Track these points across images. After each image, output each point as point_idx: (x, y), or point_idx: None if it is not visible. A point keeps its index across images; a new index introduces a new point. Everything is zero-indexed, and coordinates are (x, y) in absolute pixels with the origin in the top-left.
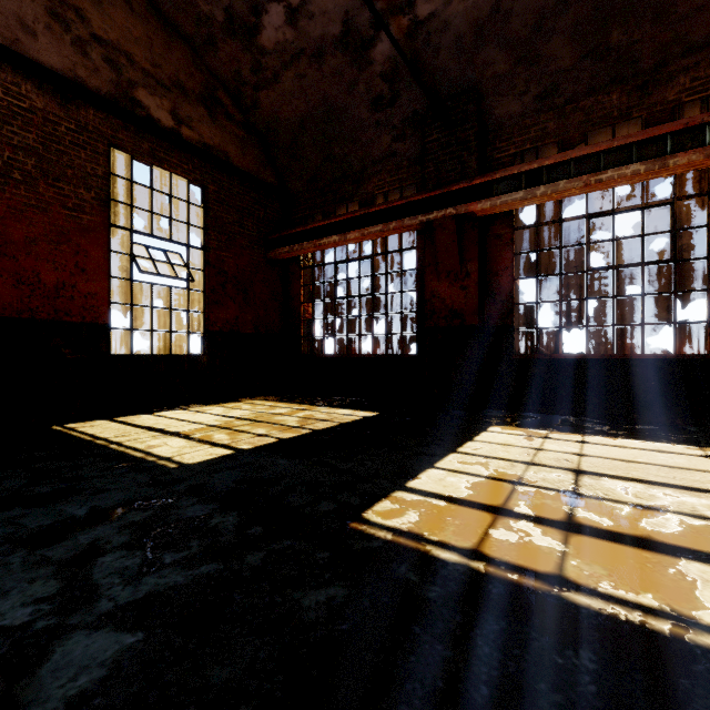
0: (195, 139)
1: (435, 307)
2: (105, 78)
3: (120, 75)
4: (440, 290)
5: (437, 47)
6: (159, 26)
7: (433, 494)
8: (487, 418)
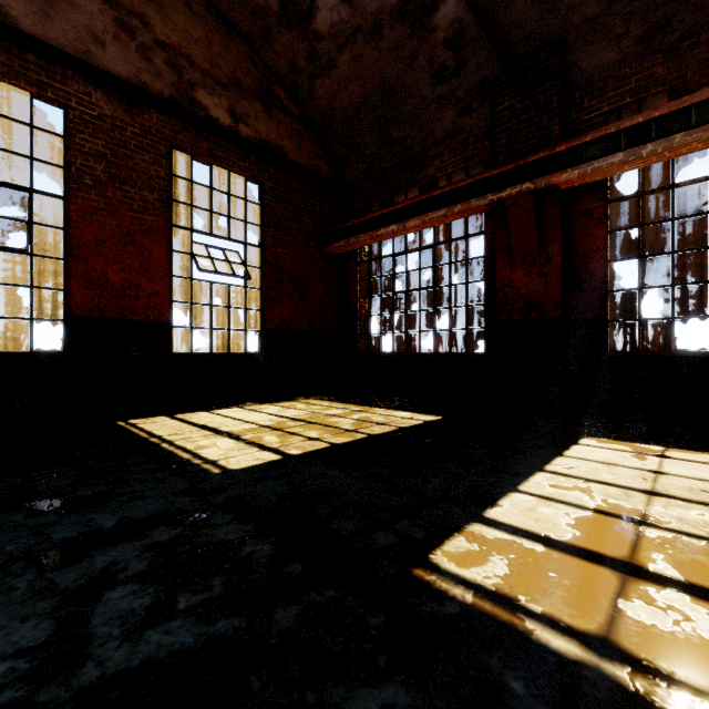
0: (252, 135)
1: (507, 298)
2: (167, 81)
3: (181, 78)
4: (514, 278)
5: None
6: (217, 25)
7: (522, 531)
8: (575, 427)
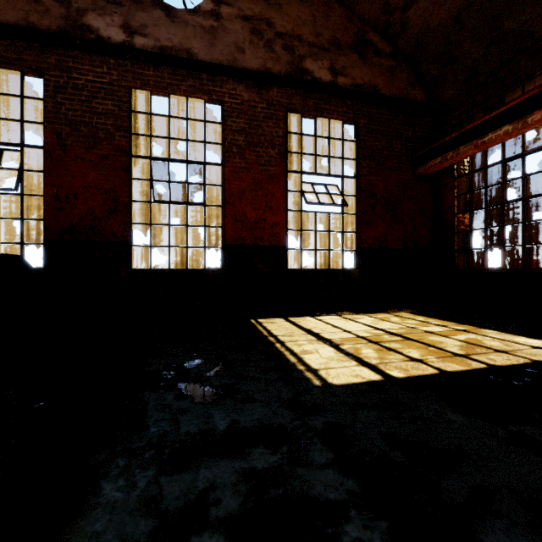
0: (348, 83)
1: None
2: (284, 61)
3: (293, 55)
4: None
5: None
6: (320, 2)
7: None
8: None
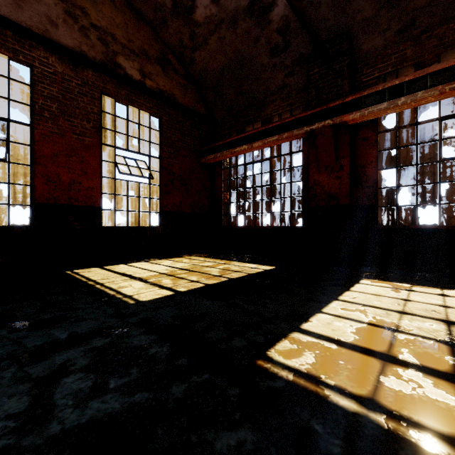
0: (154, 86)
1: (316, 192)
2: (99, 50)
3: (108, 48)
4: (320, 179)
5: (318, 4)
6: (131, 15)
7: (324, 336)
8: (357, 273)
